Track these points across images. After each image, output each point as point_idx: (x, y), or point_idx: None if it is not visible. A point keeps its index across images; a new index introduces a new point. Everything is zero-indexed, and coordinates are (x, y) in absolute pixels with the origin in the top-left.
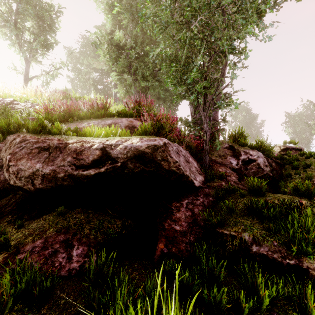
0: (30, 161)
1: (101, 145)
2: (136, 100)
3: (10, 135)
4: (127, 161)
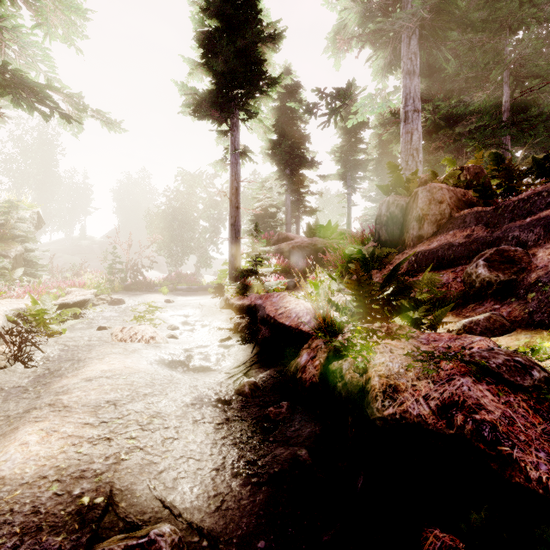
0: None
1: None
2: None
3: None
4: None
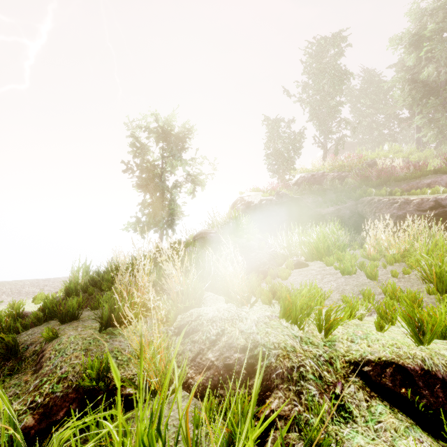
0: (388, 210)
1: (434, 199)
2: None
3: (361, 198)
4: None
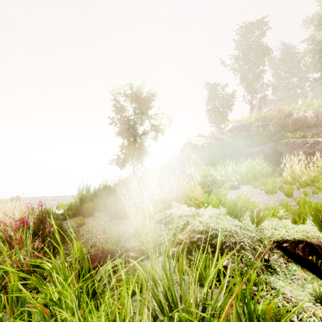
0: (301, 148)
1: None
2: None
3: (280, 141)
4: None
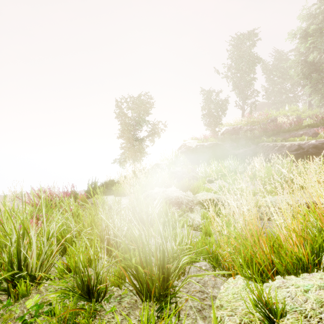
0: (272, 151)
1: (297, 144)
2: (321, 116)
3: (258, 144)
4: (309, 149)
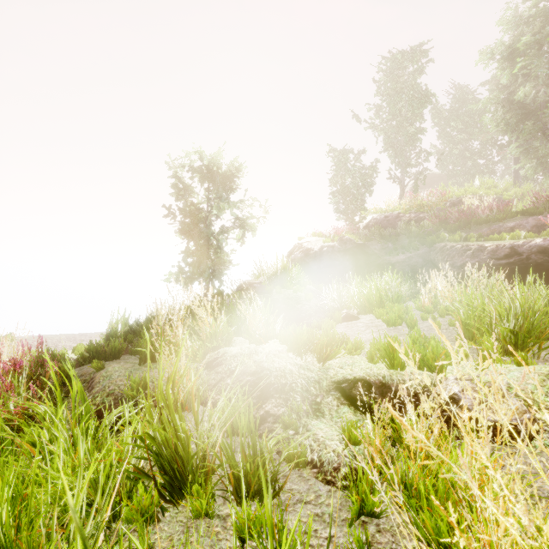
0: (461, 258)
1: (509, 246)
2: (547, 195)
3: (434, 245)
4: (531, 254)
